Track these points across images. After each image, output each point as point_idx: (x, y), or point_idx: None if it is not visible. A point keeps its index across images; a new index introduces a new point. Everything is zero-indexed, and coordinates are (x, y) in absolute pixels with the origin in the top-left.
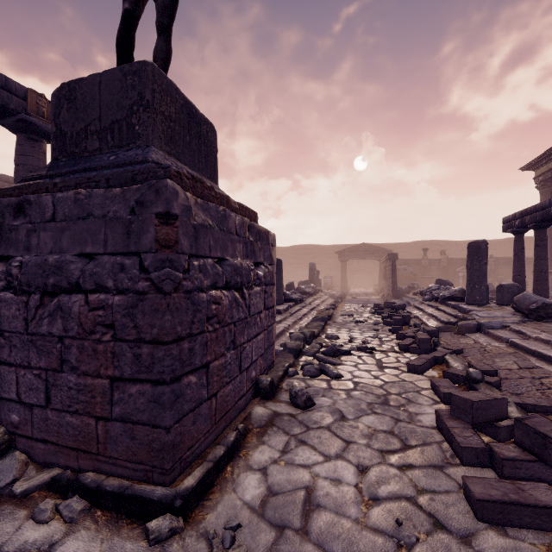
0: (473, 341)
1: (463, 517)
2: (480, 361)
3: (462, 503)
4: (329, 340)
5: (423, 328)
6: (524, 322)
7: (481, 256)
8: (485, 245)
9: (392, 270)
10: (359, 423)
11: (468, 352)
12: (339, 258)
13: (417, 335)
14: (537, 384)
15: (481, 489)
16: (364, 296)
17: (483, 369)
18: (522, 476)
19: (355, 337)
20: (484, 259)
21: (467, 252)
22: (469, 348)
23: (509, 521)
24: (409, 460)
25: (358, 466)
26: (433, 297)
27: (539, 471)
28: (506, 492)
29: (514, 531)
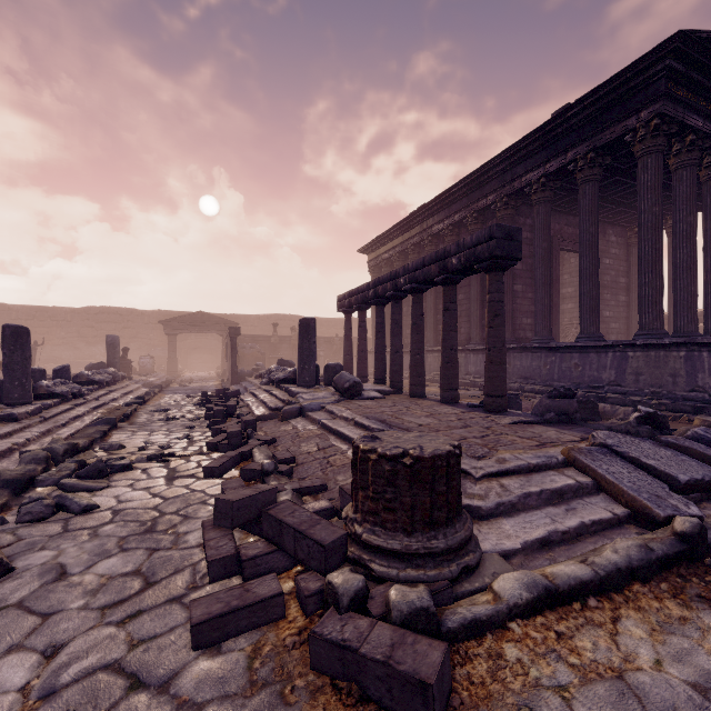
0: (292, 426)
1: (176, 656)
2: (288, 449)
3: (185, 636)
4: (108, 452)
5: (241, 418)
6: (339, 401)
7: (311, 334)
8: (314, 323)
9: (232, 348)
10: (87, 576)
11: (282, 440)
12: (165, 330)
13: (227, 429)
14: (325, 463)
15: (204, 609)
16: (199, 382)
17: (283, 458)
18: (263, 572)
19: (155, 442)
20: (313, 337)
21: (298, 329)
22: (284, 436)
23: (226, 634)
24: (141, 604)
25: (46, 650)
26: (270, 381)
27: (278, 560)
28: (230, 600)
29: (230, 643)
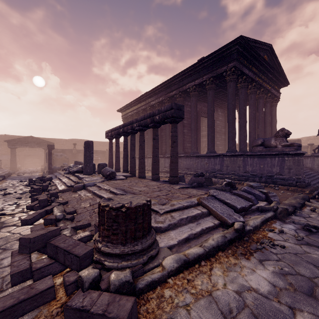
0: (78, 194)
1: None
2: (74, 206)
3: None
4: None
5: (49, 192)
6: (104, 181)
7: (90, 149)
8: (92, 143)
9: (49, 155)
10: None
11: (71, 202)
12: (8, 145)
13: (39, 198)
14: (92, 212)
15: (1, 305)
16: (29, 173)
17: (69, 211)
18: (45, 275)
19: None
20: (92, 150)
21: (84, 146)
22: (73, 200)
23: (15, 316)
24: None
25: None
26: (69, 172)
27: (55, 267)
28: (20, 296)
29: None
